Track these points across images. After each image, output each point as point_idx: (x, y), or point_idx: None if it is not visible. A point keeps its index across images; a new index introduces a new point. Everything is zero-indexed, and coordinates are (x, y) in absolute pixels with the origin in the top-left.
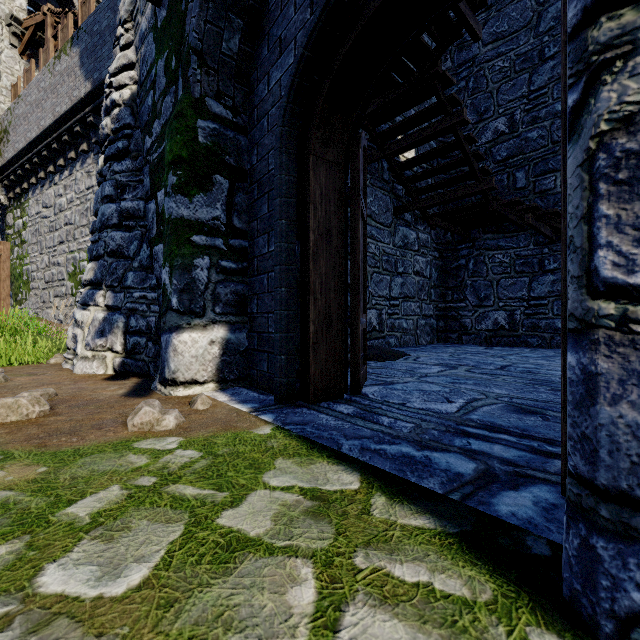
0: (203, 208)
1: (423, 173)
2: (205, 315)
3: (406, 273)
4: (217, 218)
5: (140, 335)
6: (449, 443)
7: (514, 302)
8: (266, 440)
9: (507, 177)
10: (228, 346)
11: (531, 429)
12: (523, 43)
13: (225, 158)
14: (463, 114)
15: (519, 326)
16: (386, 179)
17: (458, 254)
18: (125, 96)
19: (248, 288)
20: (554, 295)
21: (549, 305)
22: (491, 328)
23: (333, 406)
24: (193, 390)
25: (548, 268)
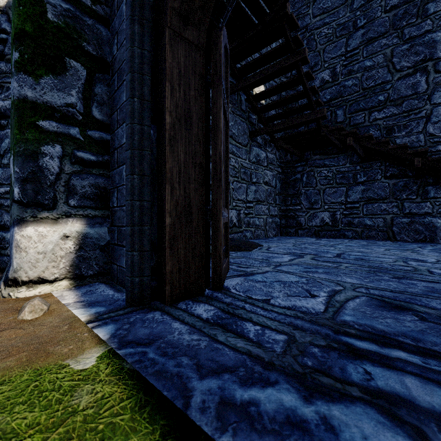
0: (53, 92)
1: (272, 104)
2: (56, 208)
3: (258, 183)
4: (72, 105)
5: (5, 230)
6: (343, 376)
7: (335, 205)
8: (76, 387)
9: (330, 114)
10: (86, 241)
11: (422, 337)
12: (342, 16)
13: (82, 44)
14: (305, 52)
15: (339, 223)
16: (243, 109)
17: (295, 170)
18: (1, 3)
19: (110, 182)
20: (364, 200)
21: (360, 207)
22: (319, 224)
23: (191, 307)
24: (39, 290)
25: (360, 180)
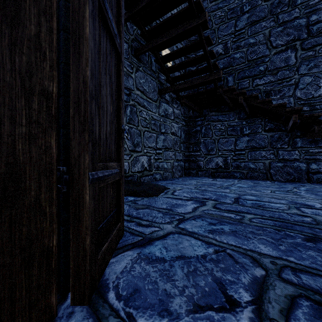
0: None
1: (177, 65)
2: None
3: (166, 133)
4: None
5: None
6: None
7: (227, 152)
8: None
9: (223, 79)
10: None
11: None
12: (232, 2)
13: None
14: (206, 16)
15: (230, 166)
16: (154, 70)
17: (196, 124)
18: None
19: None
20: (248, 148)
21: (246, 154)
22: (214, 167)
23: None
24: None
25: (245, 133)
